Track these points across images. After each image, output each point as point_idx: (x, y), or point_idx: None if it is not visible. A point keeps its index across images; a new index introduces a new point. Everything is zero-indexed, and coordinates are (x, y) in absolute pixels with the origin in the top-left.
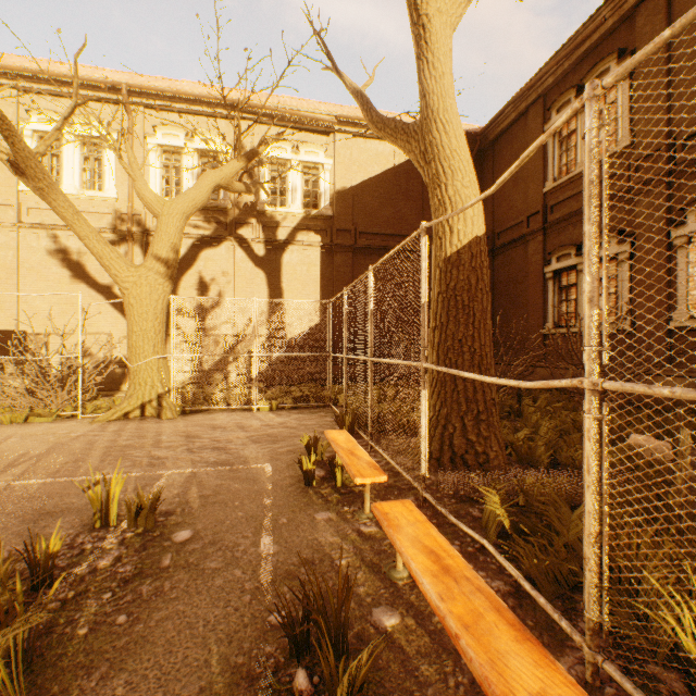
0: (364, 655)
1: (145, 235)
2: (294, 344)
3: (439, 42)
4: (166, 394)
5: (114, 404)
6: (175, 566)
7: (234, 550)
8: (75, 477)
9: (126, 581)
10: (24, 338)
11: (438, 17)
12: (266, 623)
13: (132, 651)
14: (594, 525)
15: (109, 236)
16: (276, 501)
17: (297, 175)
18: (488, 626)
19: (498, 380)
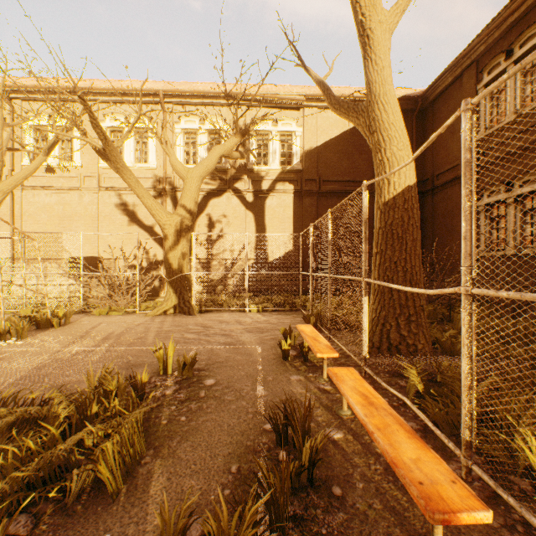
0: (319, 438)
1: (173, 191)
2: (274, 265)
3: (380, 45)
4: (189, 299)
5: (157, 305)
6: (208, 397)
7: (240, 392)
8: (143, 347)
9: (182, 401)
10: (102, 262)
11: (379, 27)
12: (262, 429)
13: (191, 433)
14: (467, 379)
15: (151, 193)
16: (265, 368)
17: (276, 141)
18: (392, 430)
19: (413, 289)
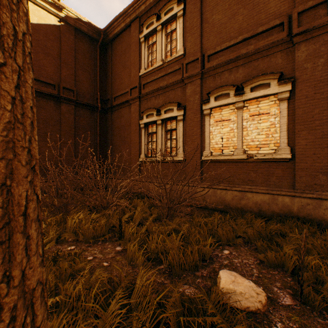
0: None
1: None
2: None
3: None
4: None
5: None
6: None
7: None
8: None
9: None
10: None
11: None
12: None
13: None
14: None
15: None
16: None
17: None
18: None
19: None
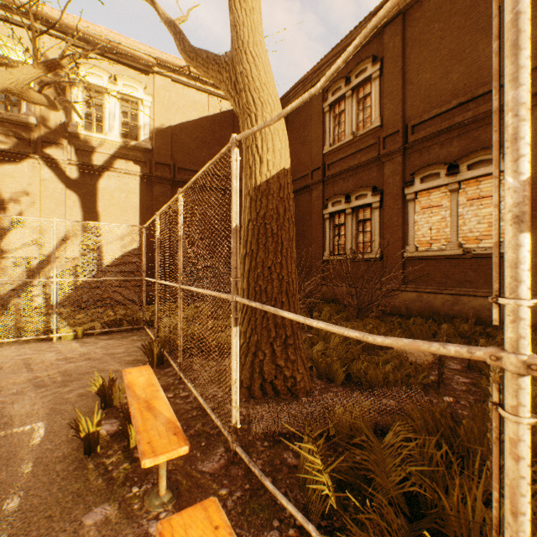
0: None
1: None
2: (104, 268)
3: None
4: None
5: None
6: None
7: None
8: None
9: None
10: None
11: None
12: None
13: None
14: None
15: None
16: (27, 500)
17: (115, 105)
18: None
19: (330, 326)
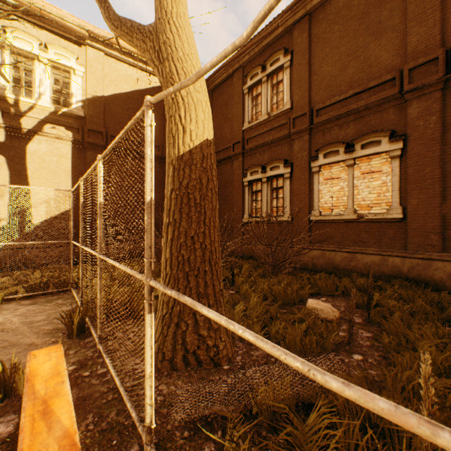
0: None
1: None
2: (27, 231)
3: None
4: None
5: None
6: None
7: None
8: None
9: None
10: None
11: None
12: None
13: None
14: None
15: None
16: None
17: (46, 72)
18: None
19: (261, 342)
